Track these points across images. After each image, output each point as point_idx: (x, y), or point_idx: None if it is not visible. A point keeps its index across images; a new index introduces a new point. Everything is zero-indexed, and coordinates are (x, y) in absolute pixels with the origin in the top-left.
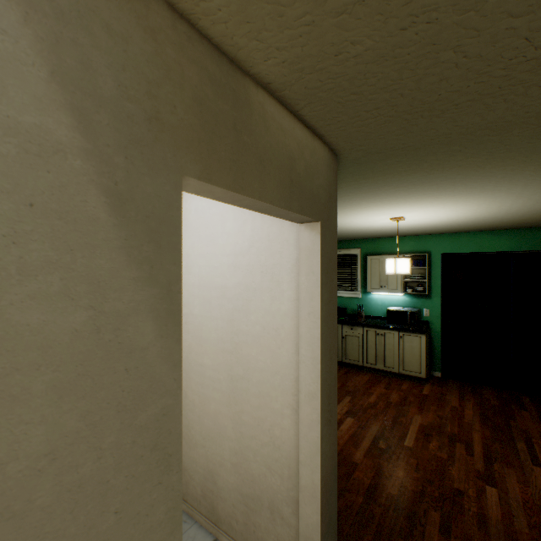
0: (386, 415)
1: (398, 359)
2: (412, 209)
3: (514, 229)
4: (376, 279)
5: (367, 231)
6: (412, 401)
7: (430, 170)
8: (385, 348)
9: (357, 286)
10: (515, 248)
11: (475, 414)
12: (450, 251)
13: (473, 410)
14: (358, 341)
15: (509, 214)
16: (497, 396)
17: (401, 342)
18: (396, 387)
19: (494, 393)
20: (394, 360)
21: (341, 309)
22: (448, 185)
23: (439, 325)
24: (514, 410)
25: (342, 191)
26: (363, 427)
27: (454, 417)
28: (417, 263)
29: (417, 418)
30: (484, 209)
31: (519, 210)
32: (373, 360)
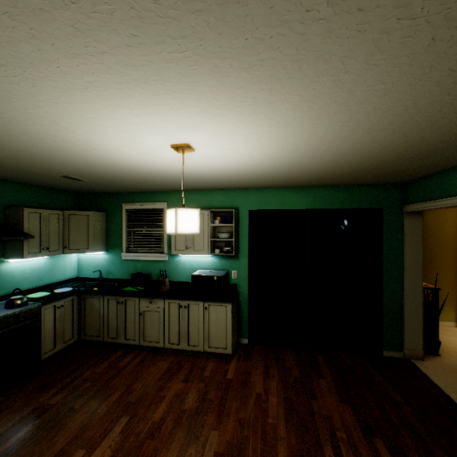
0: (171, 449)
1: (204, 335)
2: (192, 118)
3: (310, 187)
4: (182, 238)
5: (162, 175)
6: (213, 400)
7: None
8: (190, 323)
9: (164, 247)
10: (311, 205)
11: (280, 402)
12: (256, 207)
13: (278, 394)
14: (160, 317)
15: (315, 158)
16: (298, 360)
17: (207, 314)
18: (198, 375)
19: (295, 357)
20: (199, 336)
21: (144, 276)
22: None
23: (246, 288)
24: (314, 380)
25: None
26: None
27: (258, 417)
28: (225, 220)
29: (213, 438)
30: (293, 139)
31: (328, 149)
32: (176, 339)
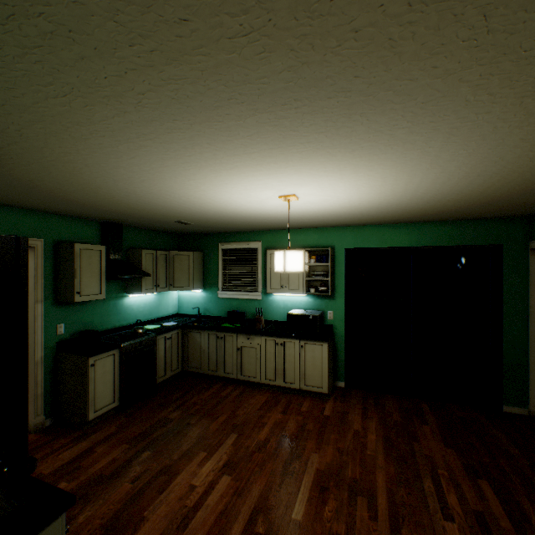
0: (277, 461)
1: (300, 373)
2: (302, 178)
3: (414, 223)
4: (277, 277)
5: (262, 218)
6: (312, 430)
7: (299, 41)
8: (286, 360)
9: (258, 286)
10: (415, 243)
11: (379, 439)
12: (353, 246)
13: (377, 433)
14: (256, 353)
15: (414, 198)
16: (399, 406)
17: (303, 352)
18: (295, 409)
19: (396, 403)
20: (295, 374)
21: (240, 314)
22: (341, 116)
23: (343, 329)
24: (416, 425)
25: (156, 110)
26: (240, 492)
27: (356, 448)
28: (320, 259)
29: (314, 458)
30: (390, 187)
31: (426, 192)
32: (272, 375)
